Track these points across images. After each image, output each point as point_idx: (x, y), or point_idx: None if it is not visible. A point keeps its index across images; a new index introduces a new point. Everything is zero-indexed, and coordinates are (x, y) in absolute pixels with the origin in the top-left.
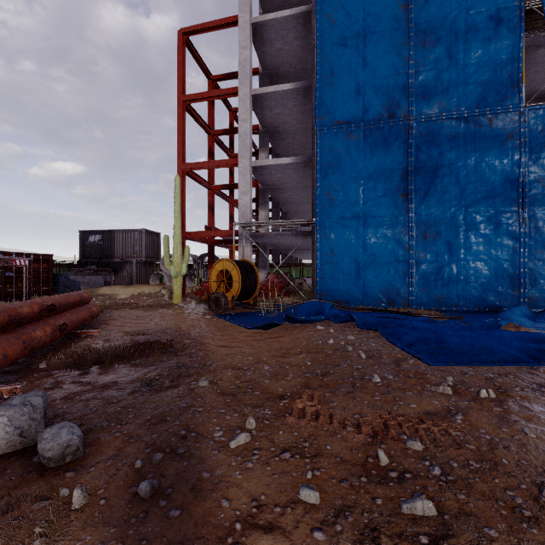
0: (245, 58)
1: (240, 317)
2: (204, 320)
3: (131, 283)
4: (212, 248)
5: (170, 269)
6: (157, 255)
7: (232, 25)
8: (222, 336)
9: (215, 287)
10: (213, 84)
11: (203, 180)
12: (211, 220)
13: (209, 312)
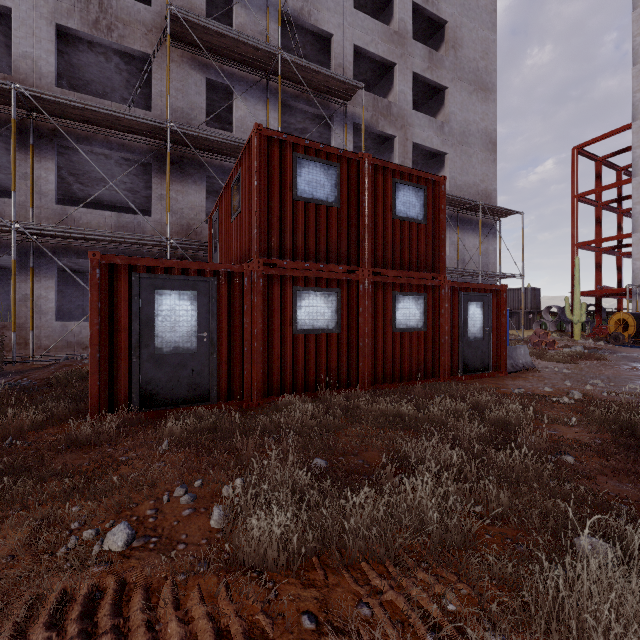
0: (638, 155)
1: (635, 346)
2: (609, 346)
3: (518, 328)
4: (598, 300)
5: (573, 318)
6: (537, 306)
7: (624, 130)
8: (626, 349)
9: (612, 329)
10: (599, 163)
11: (590, 247)
12: (598, 277)
13: (608, 344)
